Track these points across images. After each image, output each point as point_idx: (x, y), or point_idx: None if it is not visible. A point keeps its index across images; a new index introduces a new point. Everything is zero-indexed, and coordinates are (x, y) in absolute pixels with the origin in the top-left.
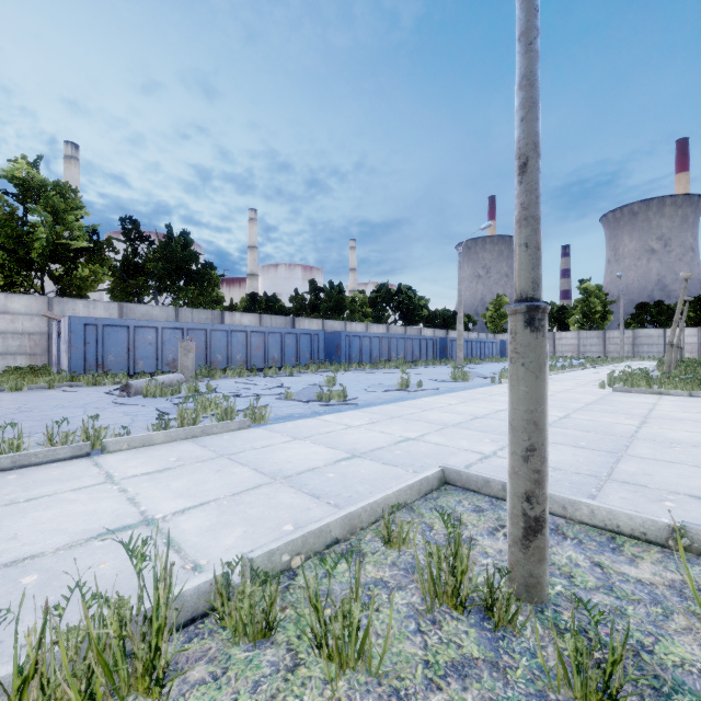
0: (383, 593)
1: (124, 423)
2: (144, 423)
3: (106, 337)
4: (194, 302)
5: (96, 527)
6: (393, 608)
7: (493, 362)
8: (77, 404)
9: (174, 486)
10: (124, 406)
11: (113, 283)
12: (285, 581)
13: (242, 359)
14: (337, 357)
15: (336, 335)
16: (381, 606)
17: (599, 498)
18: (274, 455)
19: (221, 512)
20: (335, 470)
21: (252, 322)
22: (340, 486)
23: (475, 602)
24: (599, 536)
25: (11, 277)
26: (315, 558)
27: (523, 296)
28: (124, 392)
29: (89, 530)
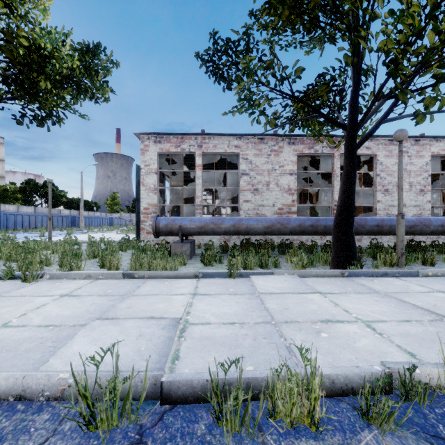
0: None
1: None
2: None
3: None
4: None
5: None
6: None
7: (104, 228)
8: None
9: None
10: None
11: None
12: None
13: None
14: None
15: None
16: None
17: None
18: None
19: None
20: None
21: None
22: None
23: None
24: None
25: None
26: None
27: (49, 218)
28: None
29: None
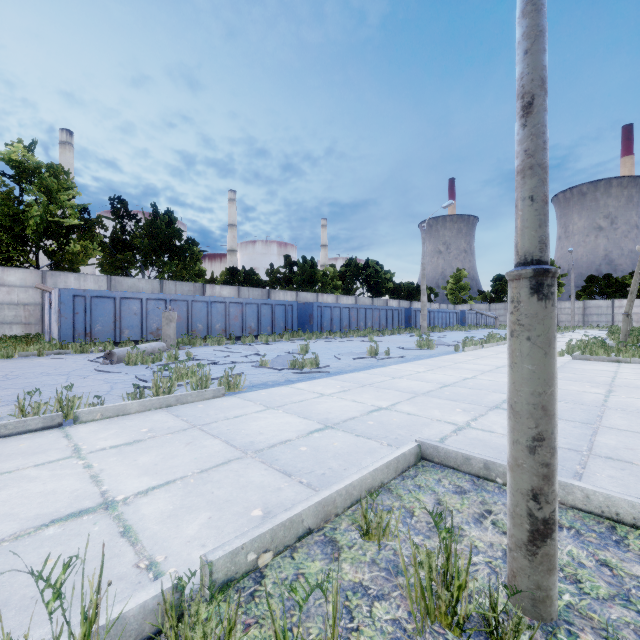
0: (364, 603)
1: (102, 391)
2: (122, 391)
3: (94, 308)
4: (177, 276)
5: (51, 511)
6: (376, 627)
7: (454, 330)
8: (61, 372)
9: (141, 461)
10: (106, 374)
11: (103, 257)
12: (250, 585)
13: (221, 328)
14: (310, 326)
15: (309, 306)
16: (362, 623)
17: (586, 477)
18: (246, 425)
19: (187, 492)
20: (308, 443)
21: (231, 294)
22: (312, 462)
23: (473, 619)
24: (597, 525)
25: (8, 252)
26: (286, 553)
27: (527, 258)
28: (107, 360)
29: (42, 515)
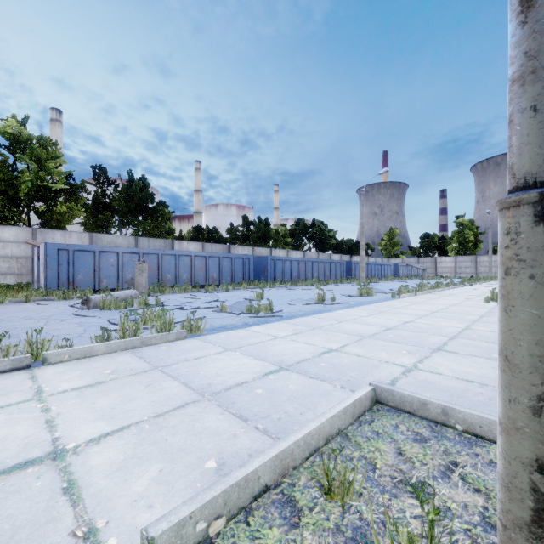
0: None
1: (76, 333)
2: (93, 333)
3: (76, 260)
4: (150, 233)
5: None
6: None
7: (388, 280)
8: (43, 316)
9: (99, 405)
10: (82, 318)
11: (86, 217)
12: None
13: (187, 278)
14: (264, 277)
15: (264, 259)
16: None
17: None
18: (205, 367)
19: (140, 439)
20: (263, 385)
21: (196, 249)
22: (268, 405)
23: None
24: None
25: (3, 212)
26: (240, 516)
27: (528, 180)
28: (84, 305)
29: None
